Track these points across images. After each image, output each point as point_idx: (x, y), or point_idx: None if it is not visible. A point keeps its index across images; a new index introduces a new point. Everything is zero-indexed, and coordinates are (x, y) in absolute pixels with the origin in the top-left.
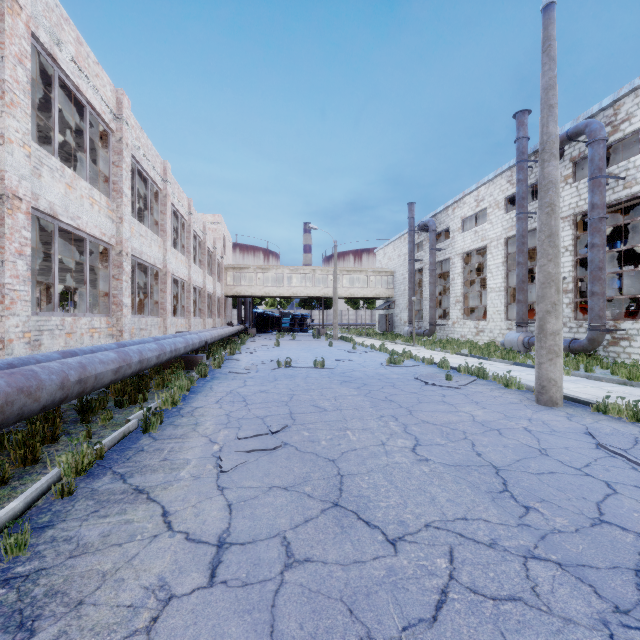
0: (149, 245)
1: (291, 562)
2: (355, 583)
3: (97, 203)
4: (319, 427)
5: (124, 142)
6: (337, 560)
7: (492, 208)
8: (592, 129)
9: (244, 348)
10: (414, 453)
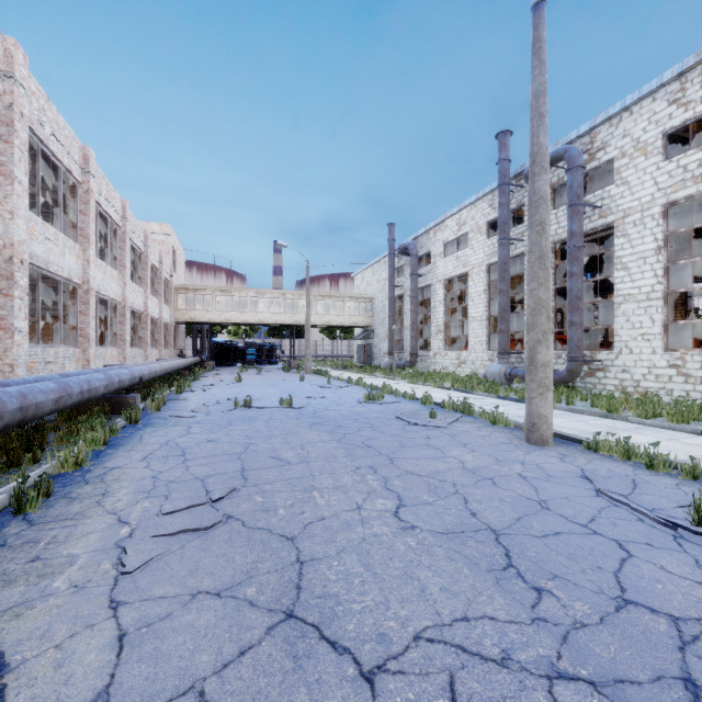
0: (61, 253)
1: None
2: None
3: None
4: (278, 488)
5: (17, 110)
6: None
7: (474, 233)
8: (571, 155)
9: (197, 384)
10: (397, 518)
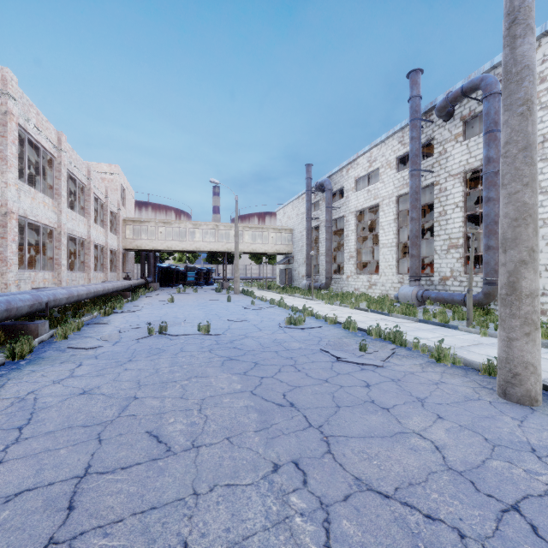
0: None
1: None
2: None
3: None
4: None
5: None
6: None
7: (384, 168)
8: (488, 82)
9: (131, 305)
10: None
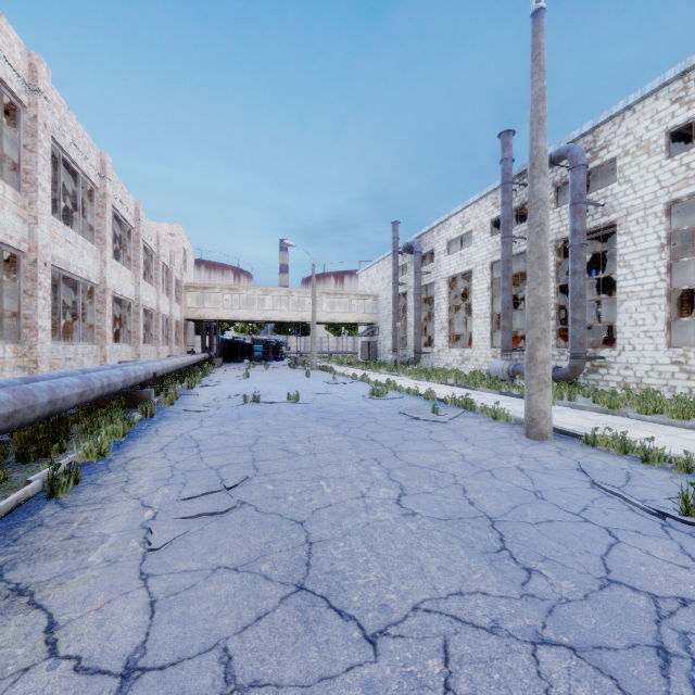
0: (80, 255)
1: (230, 692)
2: None
3: None
4: (287, 478)
5: (41, 121)
6: (296, 679)
7: (477, 231)
8: (574, 154)
9: (206, 380)
10: (399, 506)
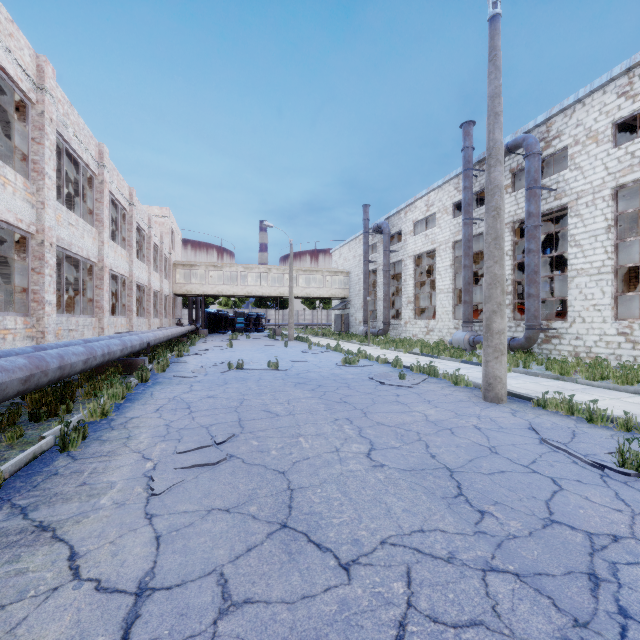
0: (81, 236)
1: (227, 607)
2: (302, 626)
3: (11, 183)
4: (270, 435)
5: (47, 116)
6: (282, 597)
7: (441, 213)
8: (529, 143)
9: (194, 350)
10: (369, 459)
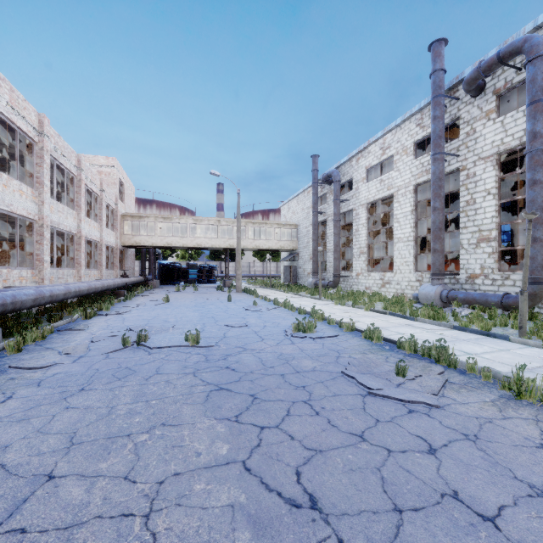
0: None
1: None
2: None
3: None
4: None
5: None
6: None
7: (399, 154)
8: (534, 43)
9: (122, 305)
10: None
